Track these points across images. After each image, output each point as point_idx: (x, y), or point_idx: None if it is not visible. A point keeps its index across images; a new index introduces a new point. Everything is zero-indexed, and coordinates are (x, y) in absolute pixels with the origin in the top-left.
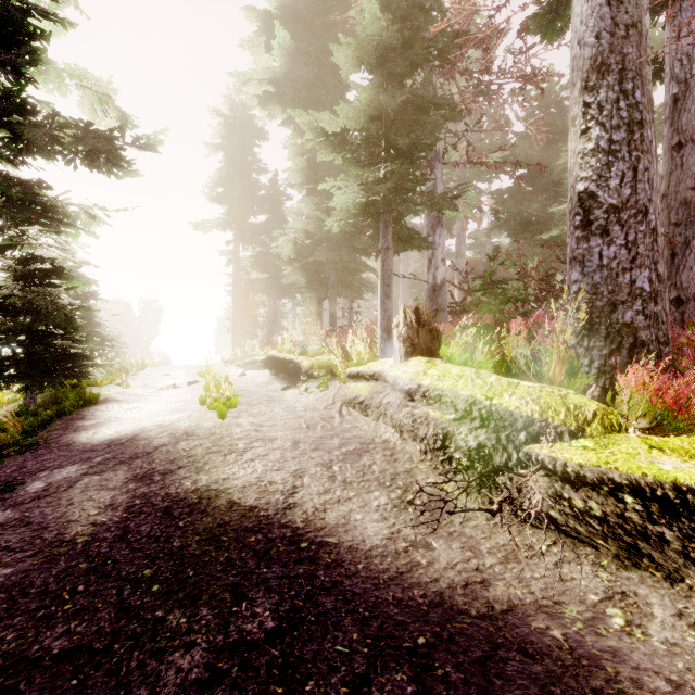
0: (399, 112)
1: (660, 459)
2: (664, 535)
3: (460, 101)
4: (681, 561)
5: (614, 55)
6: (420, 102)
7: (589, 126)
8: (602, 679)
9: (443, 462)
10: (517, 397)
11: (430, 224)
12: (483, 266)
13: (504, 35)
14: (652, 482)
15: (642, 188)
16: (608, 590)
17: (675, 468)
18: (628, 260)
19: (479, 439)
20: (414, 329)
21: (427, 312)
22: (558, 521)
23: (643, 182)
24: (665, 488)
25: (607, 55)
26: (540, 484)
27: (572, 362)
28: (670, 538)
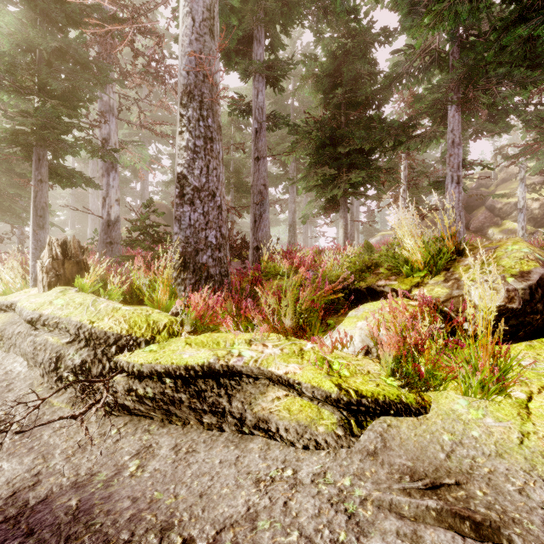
0: (56, 55)
1: (186, 351)
2: (182, 399)
3: (133, 73)
4: (188, 412)
5: (197, 90)
6: (77, 56)
7: (183, 130)
8: (84, 522)
9: (57, 381)
10: (113, 320)
11: (105, 167)
12: (166, 210)
13: (145, 38)
14: (175, 367)
15: (212, 180)
16: (142, 447)
17: (190, 356)
18: (204, 223)
19: (83, 356)
20: (59, 261)
21: (75, 246)
22: (130, 407)
23: (212, 176)
24: (181, 369)
25: (193, 88)
26: (121, 383)
27: (172, 289)
28: (185, 399)
